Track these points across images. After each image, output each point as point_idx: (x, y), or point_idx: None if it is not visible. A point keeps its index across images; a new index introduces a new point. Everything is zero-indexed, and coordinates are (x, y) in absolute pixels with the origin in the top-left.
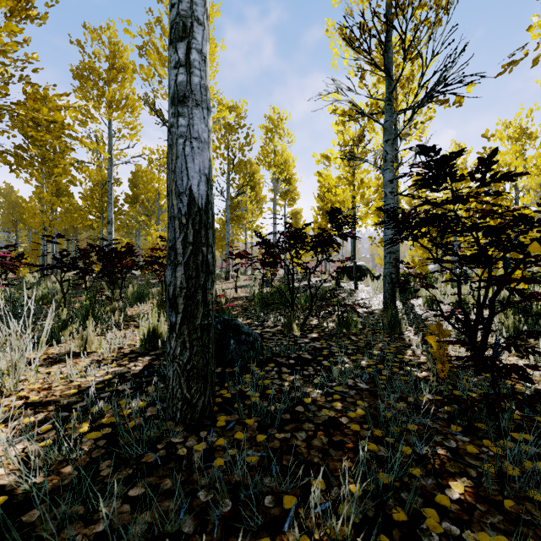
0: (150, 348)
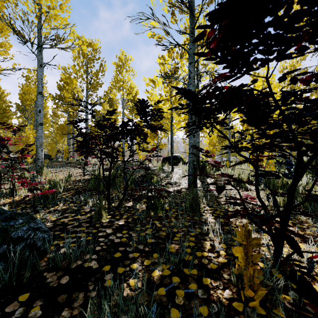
0: None
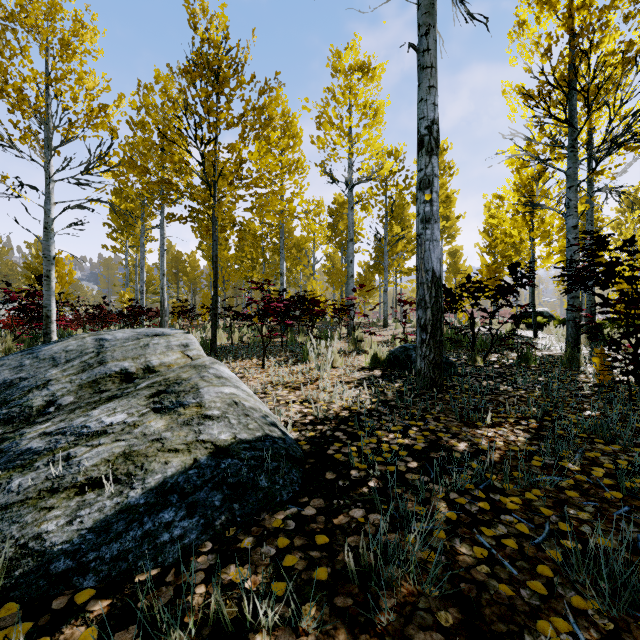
0: (374, 367)
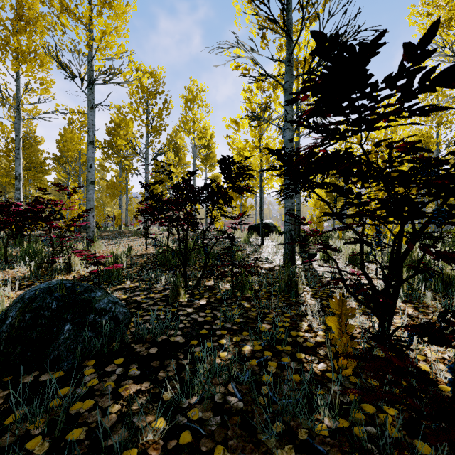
0: None
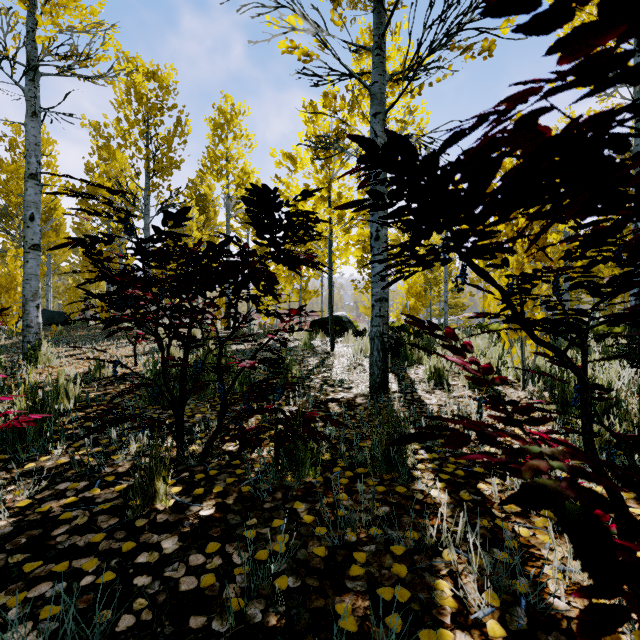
0: None
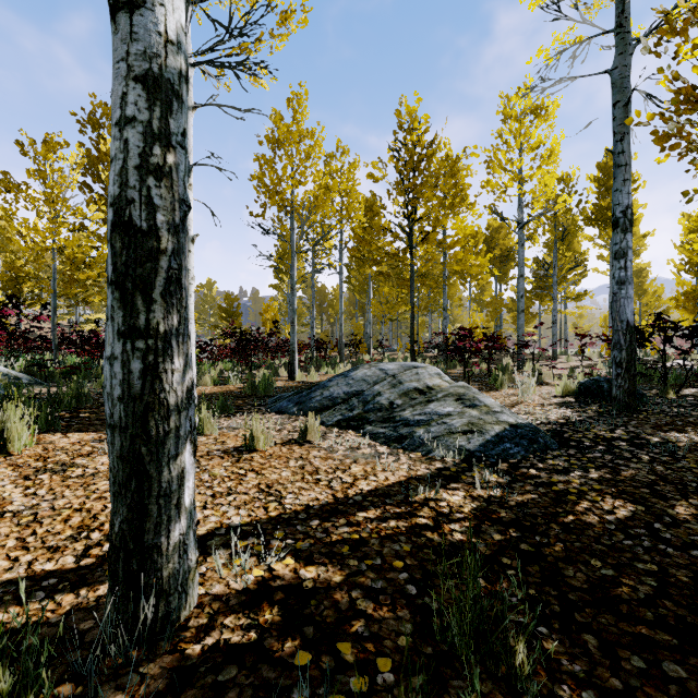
0: (564, 395)
